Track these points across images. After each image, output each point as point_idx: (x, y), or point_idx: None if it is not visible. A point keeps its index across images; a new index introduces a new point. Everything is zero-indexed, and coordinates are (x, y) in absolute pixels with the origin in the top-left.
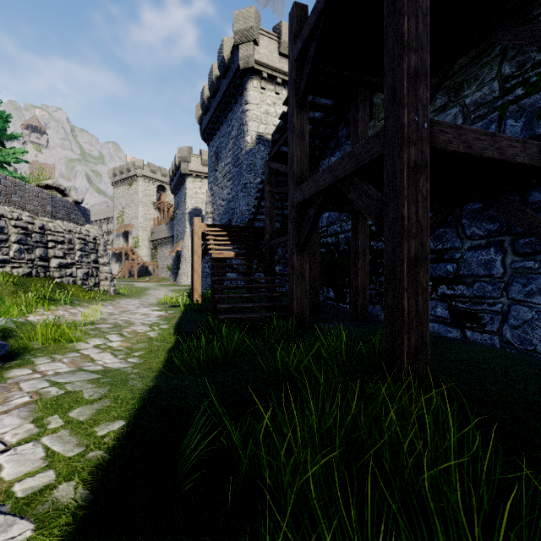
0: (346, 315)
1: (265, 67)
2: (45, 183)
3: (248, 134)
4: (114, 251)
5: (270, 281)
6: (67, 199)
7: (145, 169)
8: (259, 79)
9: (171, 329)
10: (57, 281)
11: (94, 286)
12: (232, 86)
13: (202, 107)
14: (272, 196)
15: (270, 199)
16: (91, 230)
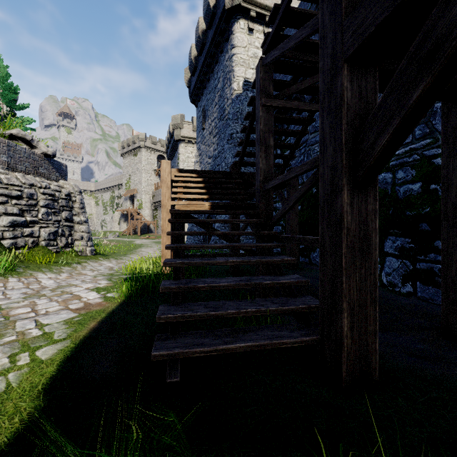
0: (405, 313)
1: (253, 4)
2: (9, 133)
3: (234, 81)
4: (123, 212)
5: (268, 251)
6: (35, 150)
7: (147, 141)
8: (246, 20)
9: (53, 362)
10: (7, 242)
11: (65, 247)
12: (217, 34)
13: (190, 68)
14: (268, 113)
15: (266, 117)
16: (66, 186)
